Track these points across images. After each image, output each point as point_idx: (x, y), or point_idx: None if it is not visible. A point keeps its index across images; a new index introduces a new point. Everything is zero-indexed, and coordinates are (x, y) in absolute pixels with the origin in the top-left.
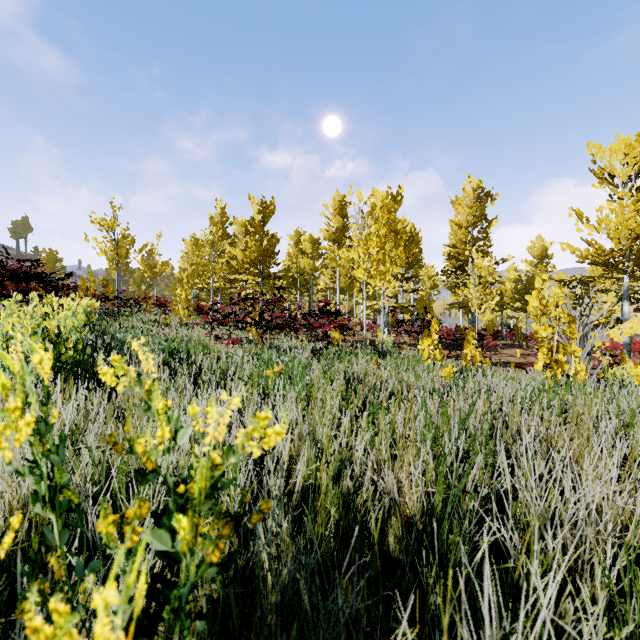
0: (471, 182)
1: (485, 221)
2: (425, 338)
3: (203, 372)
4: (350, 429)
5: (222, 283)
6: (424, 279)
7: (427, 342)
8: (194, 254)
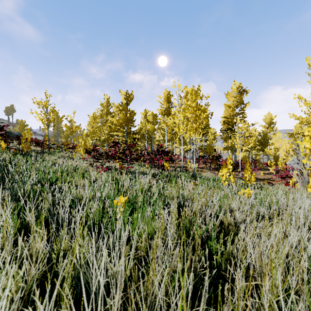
0: (235, 84)
1: (243, 104)
2: (223, 168)
3: (66, 199)
4: (194, 279)
5: (106, 136)
6: (209, 135)
7: (225, 170)
8: (92, 121)
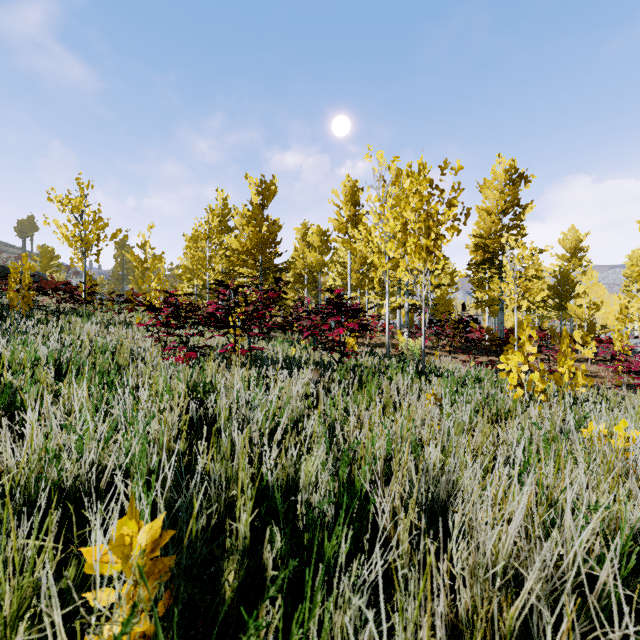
0: (501, 162)
1: (519, 206)
2: (510, 351)
3: None
4: None
5: (219, 278)
6: (440, 276)
7: (516, 358)
8: (187, 246)
